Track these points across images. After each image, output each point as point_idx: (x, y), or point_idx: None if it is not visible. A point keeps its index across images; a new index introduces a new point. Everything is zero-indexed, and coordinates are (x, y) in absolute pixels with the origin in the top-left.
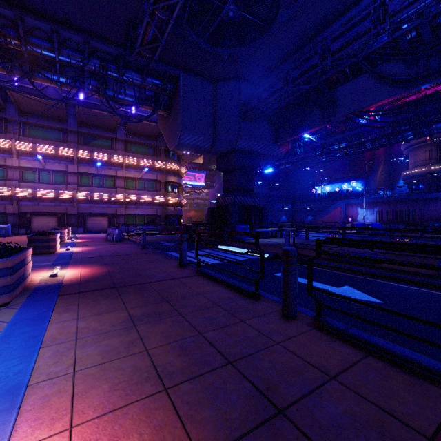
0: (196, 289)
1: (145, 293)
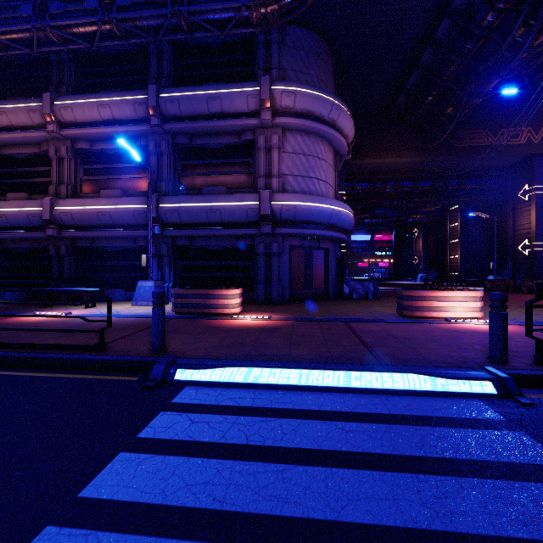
0: (69, 338)
1: (114, 328)
